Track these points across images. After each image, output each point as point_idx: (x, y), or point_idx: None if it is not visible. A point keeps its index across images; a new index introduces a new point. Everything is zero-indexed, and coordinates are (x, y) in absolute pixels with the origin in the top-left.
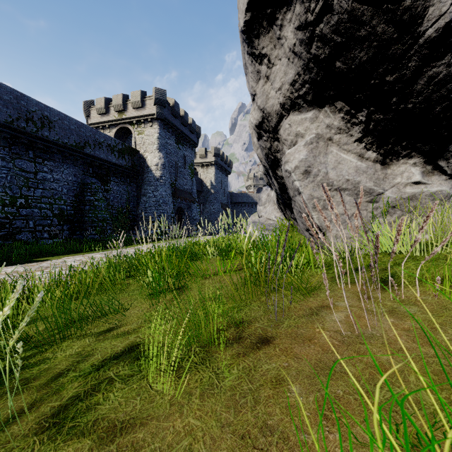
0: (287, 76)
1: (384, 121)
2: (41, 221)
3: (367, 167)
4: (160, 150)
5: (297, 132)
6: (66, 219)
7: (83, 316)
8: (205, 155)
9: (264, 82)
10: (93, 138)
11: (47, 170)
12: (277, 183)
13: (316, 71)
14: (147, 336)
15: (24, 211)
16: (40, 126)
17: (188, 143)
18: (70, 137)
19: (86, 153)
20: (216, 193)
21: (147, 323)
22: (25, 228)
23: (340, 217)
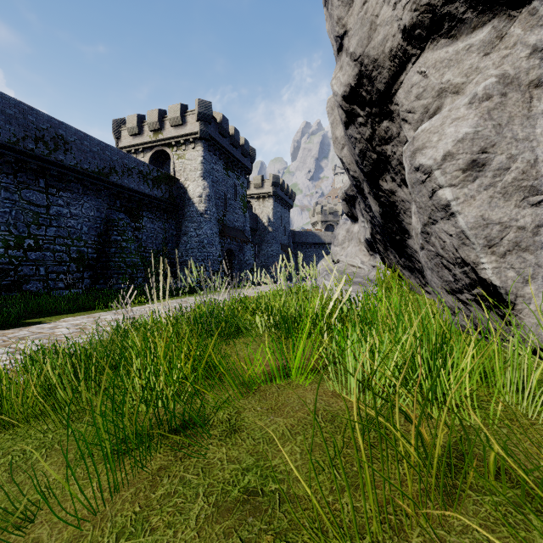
0: None
1: None
2: (55, 267)
3: None
4: (205, 177)
5: (443, 84)
6: (87, 265)
7: None
8: (261, 184)
9: None
10: (121, 163)
11: (63, 203)
12: (380, 205)
13: None
14: None
15: (33, 255)
16: (53, 147)
17: (239, 169)
18: (91, 161)
19: (112, 182)
20: (275, 231)
21: None
22: (34, 276)
23: None
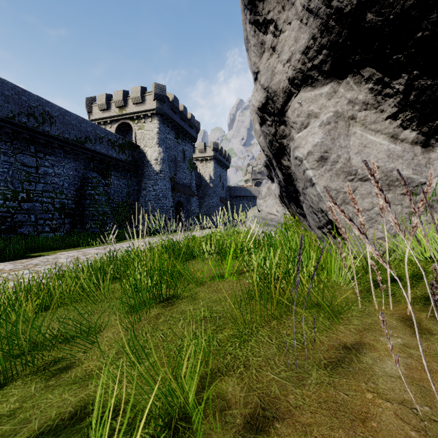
0: (298, 43)
1: (432, 88)
2: (42, 215)
3: (403, 150)
4: (160, 144)
5: (310, 111)
6: (67, 213)
7: (41, 342)
8: (204, 149)
9: (269, 55)
10: (94, 133)
11: (49, 165)
12: (282, 174)
13: (338, 31)
14: (112, 385)
15: (25, 205)
16: (41, 121)
17: (187, 138)
18: (71, 132)
19: (87, 148)
20: (215, 187)
21: (119, 358)
22: (26, 222)
23: (365, 213)
